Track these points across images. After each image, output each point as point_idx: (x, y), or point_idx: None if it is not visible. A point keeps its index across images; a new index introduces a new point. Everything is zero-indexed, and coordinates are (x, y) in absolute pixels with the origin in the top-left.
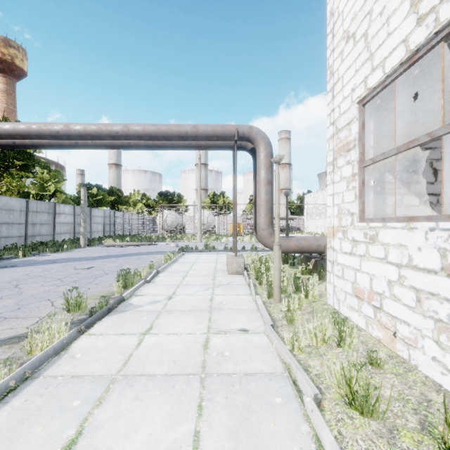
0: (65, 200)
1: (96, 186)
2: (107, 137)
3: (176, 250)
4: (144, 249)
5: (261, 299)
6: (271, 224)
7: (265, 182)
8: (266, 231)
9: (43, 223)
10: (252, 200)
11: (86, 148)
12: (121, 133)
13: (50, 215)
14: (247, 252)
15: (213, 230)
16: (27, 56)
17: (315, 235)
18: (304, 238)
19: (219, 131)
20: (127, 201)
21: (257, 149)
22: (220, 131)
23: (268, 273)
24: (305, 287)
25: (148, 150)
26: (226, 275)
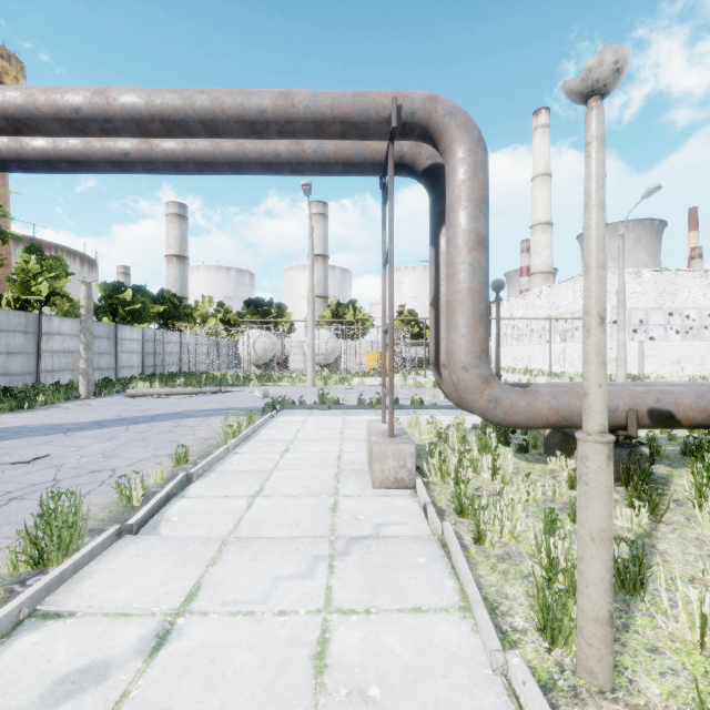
0: (70, 311)
1: (132, 287)
2: (54, 123)
3: (261, 406)
4: (200, 402)
5: (517, 649)
6: (485, 354)
7: (471, 242)
8: (474, 372)
9: (13, 352)
10: (403, 313)
11: (22, 166)
12: (89, 112)
13: (30, 337)
14: (405, 409)
15: (336, 364)
16: (24, 72)
17: (514, 372)
18: (570, 390)
19: (349, 105)
20: (190, 314)
21: (449, 157)
22: (351, 107)
23: (500, 504)
24: (700, 606)
25: (175, 173)
26: (366, 492)
